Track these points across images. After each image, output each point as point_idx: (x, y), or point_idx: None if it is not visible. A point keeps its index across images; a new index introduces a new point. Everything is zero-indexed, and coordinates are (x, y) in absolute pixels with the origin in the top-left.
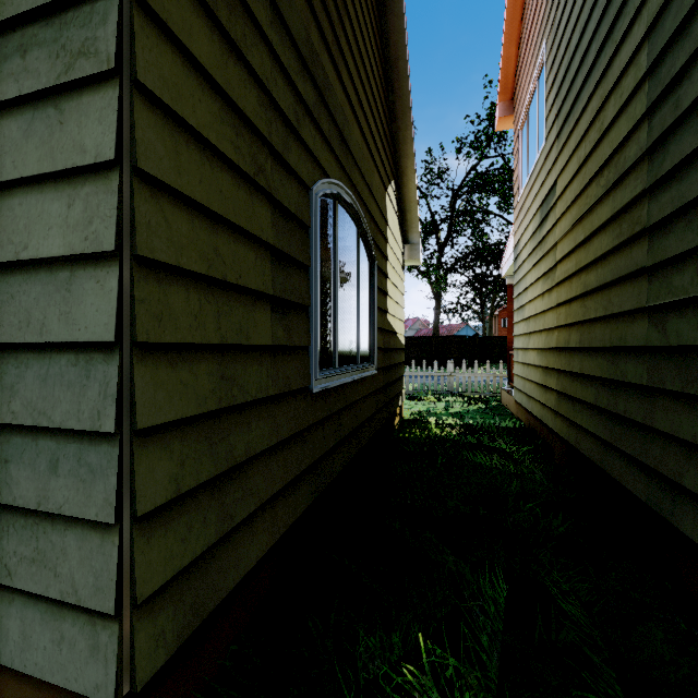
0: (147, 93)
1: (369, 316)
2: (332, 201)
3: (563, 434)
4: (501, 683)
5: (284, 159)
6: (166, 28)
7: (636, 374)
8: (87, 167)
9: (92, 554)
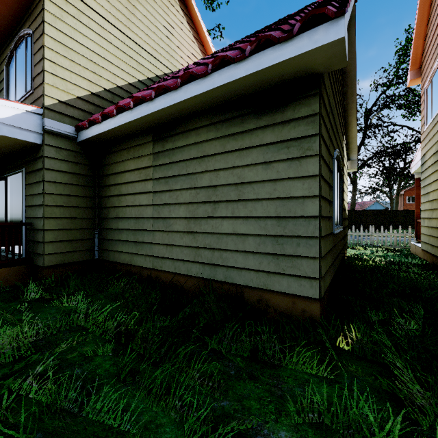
0: (321, 155)
1: (339, 203)
2: None
3: None
4: (423, 327)
5: (330, 153)
6: (322, 137)
7: None
8: (309, 175)
9: (310, 265)
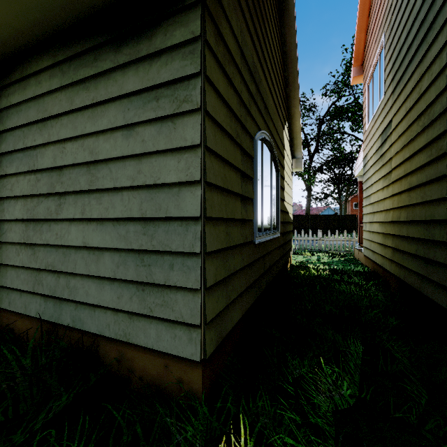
0: (208, 114)
1: (275, 203)
2: (260, 141)
3: (396, 273)
4: (361, 384)
5: (245, 126)
6: (212, 84)
7: (440, 235)
8: (186, 146)
9: (189, 302)
